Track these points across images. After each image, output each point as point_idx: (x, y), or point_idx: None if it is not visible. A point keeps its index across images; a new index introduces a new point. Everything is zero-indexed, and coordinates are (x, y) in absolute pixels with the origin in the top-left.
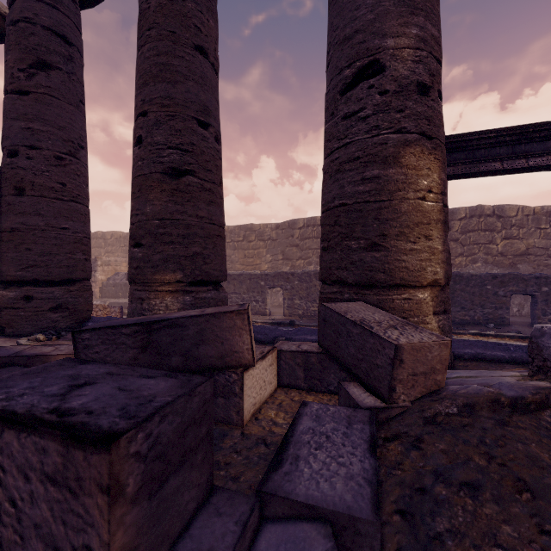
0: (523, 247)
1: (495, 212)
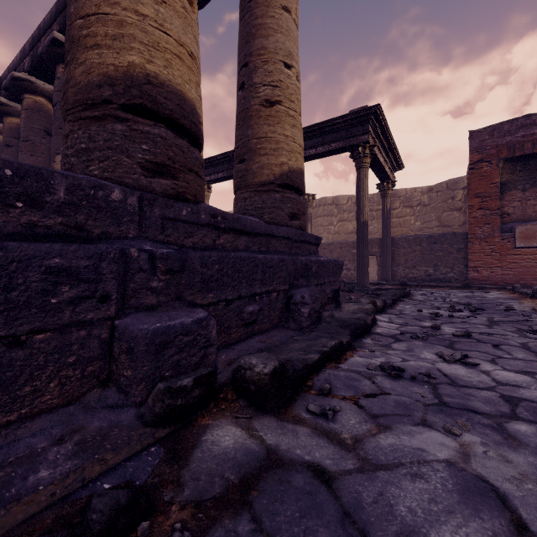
0: (350, 227)
1: (334, 201)
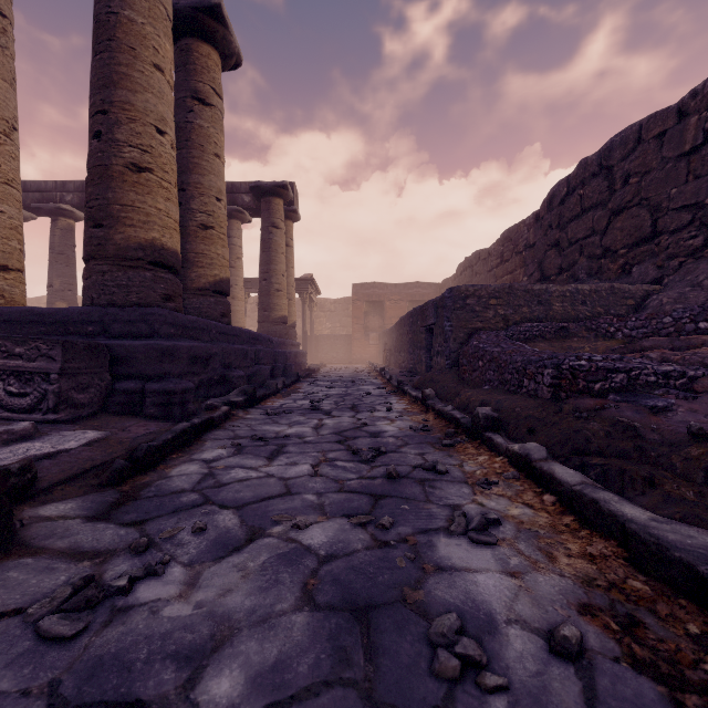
0: None
1: None
